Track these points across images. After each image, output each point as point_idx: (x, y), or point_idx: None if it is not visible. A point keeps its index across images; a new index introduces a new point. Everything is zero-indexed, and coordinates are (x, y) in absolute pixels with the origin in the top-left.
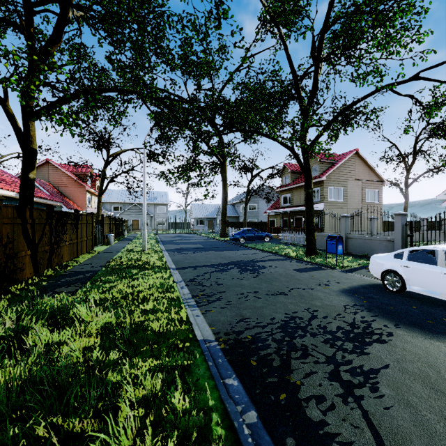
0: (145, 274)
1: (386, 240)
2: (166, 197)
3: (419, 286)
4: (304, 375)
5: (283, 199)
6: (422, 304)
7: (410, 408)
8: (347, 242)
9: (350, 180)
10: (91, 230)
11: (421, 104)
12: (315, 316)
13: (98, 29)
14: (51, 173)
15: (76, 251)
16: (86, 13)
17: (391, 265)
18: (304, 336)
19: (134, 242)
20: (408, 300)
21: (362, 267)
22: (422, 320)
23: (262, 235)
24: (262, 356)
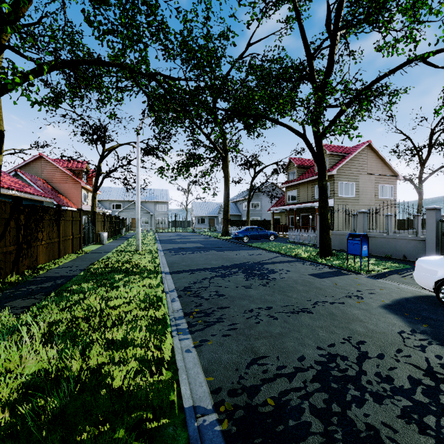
0: (130, 280)
1: (415, 239)
2: (166, 195)
3: None
4: None
5: (289, 196)
6: None
7: None
8: None
9: (362, 174)
10: (79, 228)
11: None
12: (364, 354)
13: None
14: (45, 169)
15: (57, 252)
16: None
17: None
18: (364, 402)
19: (130, 241)
20: None
21: (392, 272)
22: None
23: (267, 233)
24: None
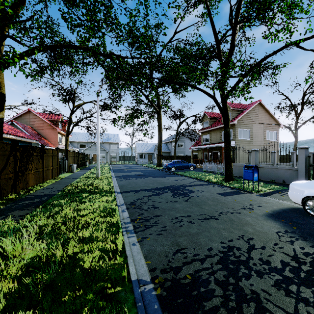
0: (93, 197)
1: (291, 169)
2: (117, 138)
3: None
4: None
5: (204, 138)
6: None
7: None
8: None
9: (255, 123)
10: (57, 161)
11: None
12: (252, 246)
13: None
14: (32, 120)
15: (42, 178)
16: None
17: (313, 192)
18: (250, 277)
19: (92, 170)
20: None
21: (274, 192)
22: None
23: (188, 165)
24: (207, 312)
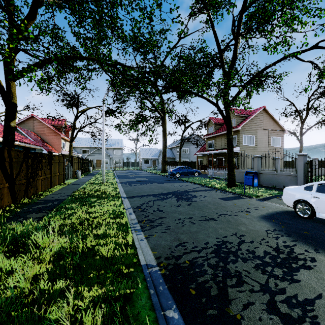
0: (102, 202)
1: (290, 175)
2: (121, 143)
3: None
4: (242, 306)
5: (209, 144)
6: None
7: None
8: (259, 177)
9: (260, 129)
10: (63, 167)
11: (319, 68)
12: (243, 241)
13: (64, 7)
14: (35, 125)
15: (49, 184)
16: None
17: (302, 195)
18: (236, 262)
19: (97, 176)
20: (318, 225)
21: (273, 197)
22: None
23: (193, 171)
24: (200, 283)
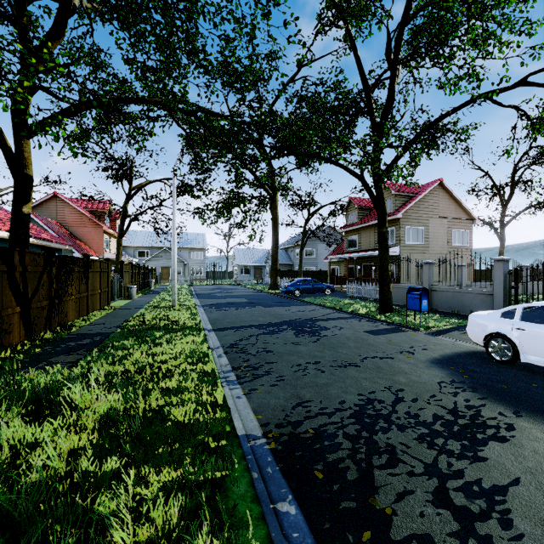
0: (172, 337)
1: (483, 293)
2: (203, 240)
3: (538, 355)
4: (395, 496)
5: (349, 242)
6: None
7: None
8: (431, 296)
9: (433, 217)
10: (107, 280)
11: (529, 117)
12: (400, 399)
13: (111, 19)
14: (60, 210)
15: (86, 308)
16: None
17: (499, 326)
18: (389, 430)
19: (163, 295)
20: (524, 374)
21: (453, 329)
22: None
23: (322, 286)
24: (330, 463)
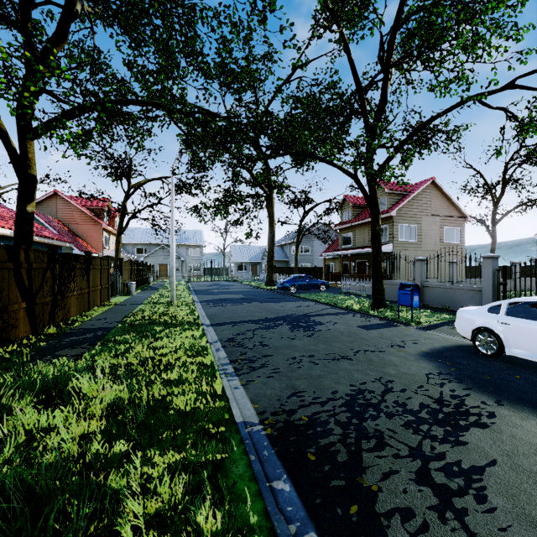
0: (172, 332)
1: (472, 290)
2: (200, 237)
3: (522, 348)
4: (381, 475)
5: (343, 239)
6: (527, 373)
7: (535, 528)
8: (423, 292)
9: (426, 215)
10: (107, 277)
11: (517, 119)
12: (390, 389)
13: (113, 24)
14: (60, 208)
15: (87, 303)
16: (96, 4)
17: (485, 321)
18: (378, 418)
19: (161, 291)
20: (508, 366)
21: (443, 324)
22: (531, 394)
23: (317, 283)
24: (322, 446)
